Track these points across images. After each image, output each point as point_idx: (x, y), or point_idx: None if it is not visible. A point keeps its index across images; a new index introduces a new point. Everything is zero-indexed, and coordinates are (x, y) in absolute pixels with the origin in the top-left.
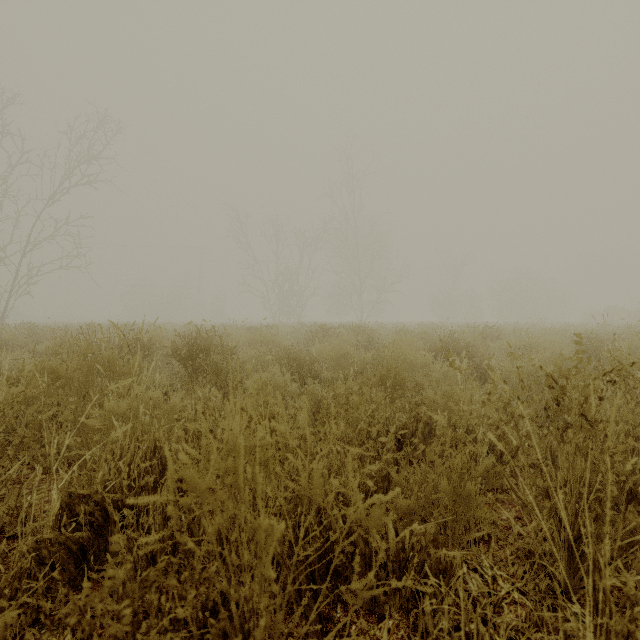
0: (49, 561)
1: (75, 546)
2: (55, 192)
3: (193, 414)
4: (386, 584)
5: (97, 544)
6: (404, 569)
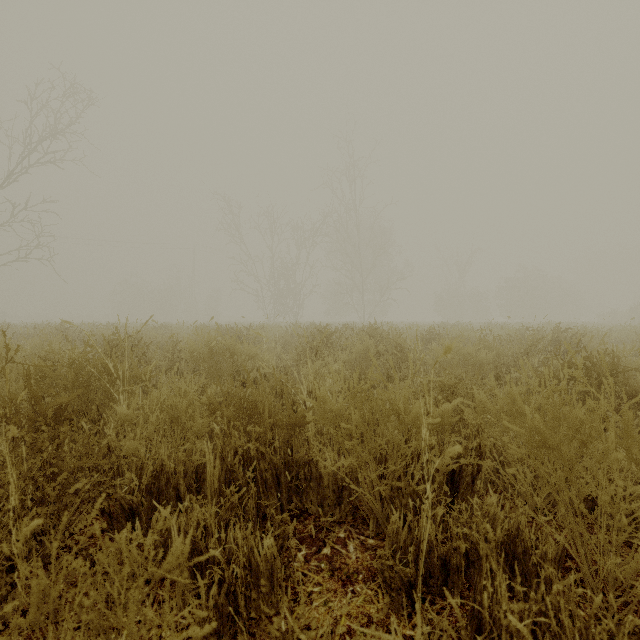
0: None
1: None
2: (12, 172)
3: None
4: None
5: None
6: None
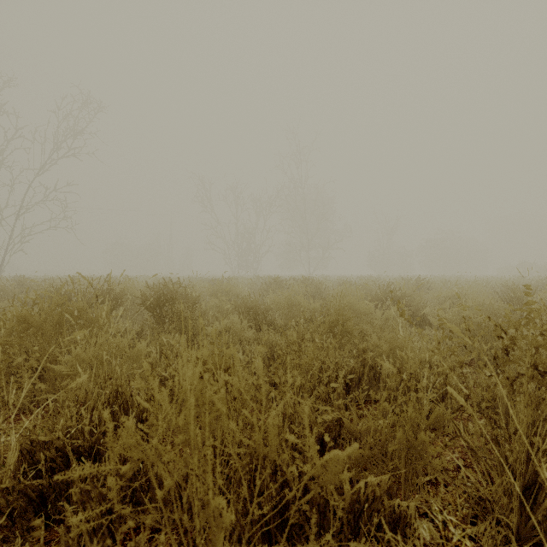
0: (7, 510)
1: (34, 494)
2: (45, 163)
3: (158, 359)
4: (341, 534)
5: (58, 489)
6: (359, 519)
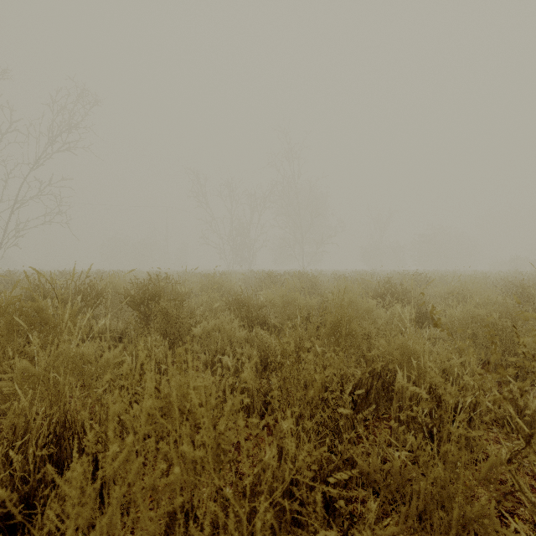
0: None
1: None
2: (40, 158)
3: (133, 367)
4: None
5: None
6: None
